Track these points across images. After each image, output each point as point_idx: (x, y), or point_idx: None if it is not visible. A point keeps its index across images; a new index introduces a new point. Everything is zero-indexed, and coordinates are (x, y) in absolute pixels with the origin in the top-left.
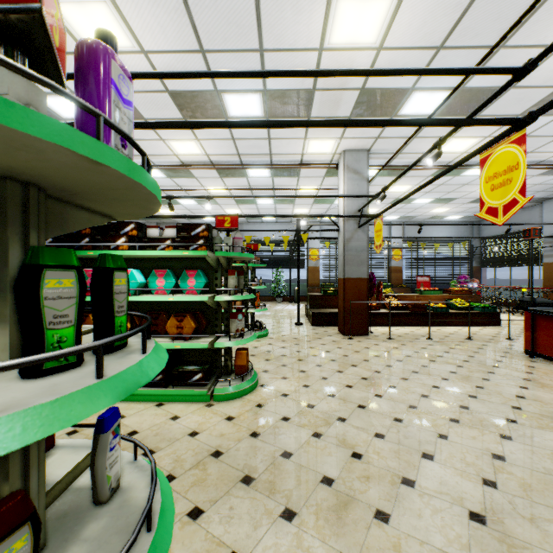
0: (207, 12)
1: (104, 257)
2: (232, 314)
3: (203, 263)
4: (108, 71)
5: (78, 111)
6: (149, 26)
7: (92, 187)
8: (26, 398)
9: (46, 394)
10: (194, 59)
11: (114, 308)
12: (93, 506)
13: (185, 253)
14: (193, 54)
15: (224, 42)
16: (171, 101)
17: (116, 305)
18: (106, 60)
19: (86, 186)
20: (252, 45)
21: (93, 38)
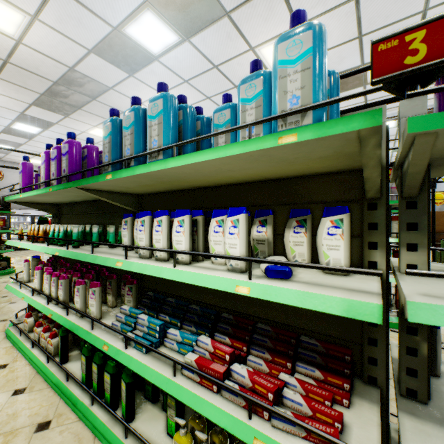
0: (375, 2)
1: None
2: (395, 255)
3: None
4: None
5: None
6: None
7: None
8: None
9: None
10: (350, 46)
11: None
12: (430, 376)
13: None
14: (350, 42)
15: (384, 20)
16: None
17: None
18: None
19: None
20: (415, 10)
21: None
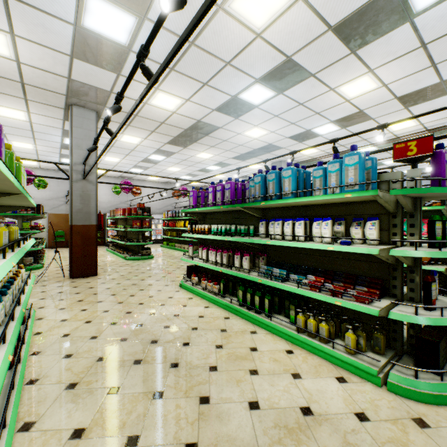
0: (443, 44)
1: (442, 217)
2: None
3: (434, 213)
4: (444, 158)
5: (433, 173)
6: (393, 72)
7: (441, 196)
8: (442, 250)
9: (446, 250)
10: (424, 72)
11: (445, 233)
12: None
13: (423, 208)
14: (424, 70)
15: None
16: (397, 102)
17: (445, 232)
18: (444, 155)
19: (440, 196)
20: None
21: (354, 93)
